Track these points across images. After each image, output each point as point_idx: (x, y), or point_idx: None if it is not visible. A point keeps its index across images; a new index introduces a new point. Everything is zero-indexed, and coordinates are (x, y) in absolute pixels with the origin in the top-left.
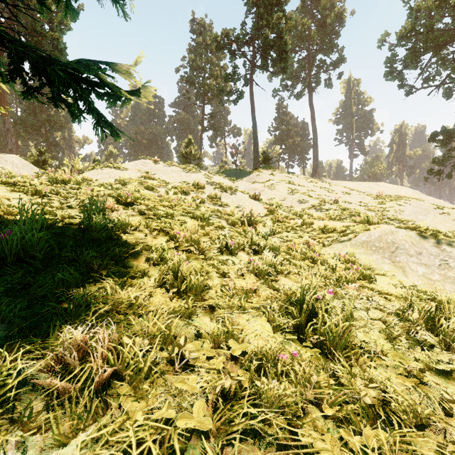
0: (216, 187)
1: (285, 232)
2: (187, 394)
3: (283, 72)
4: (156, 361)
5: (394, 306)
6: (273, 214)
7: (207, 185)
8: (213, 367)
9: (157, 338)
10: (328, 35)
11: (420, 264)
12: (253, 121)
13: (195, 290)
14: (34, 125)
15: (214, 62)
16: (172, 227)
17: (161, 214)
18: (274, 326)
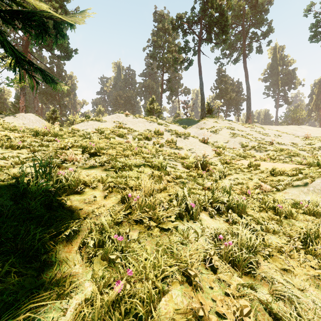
0: (172, 133)
1: (234, 173)
2: None
3: (224, 43)
4: None
5: None
6: (220, 155)
7: (165, 132)
8: None
9: None
10: (259, 12)
11: None
12: (200, 82)
13: None
14: (51, 94)
15: (170, 41)
16: (127, 182)
17: (119, 166)
18: None
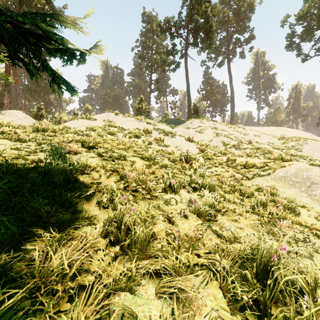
0: (160, 132)
1: (214, 167)
2: None
3: (209, 47)
4: None
5: None
6: (203, 152)
7: (154, 131)
8: None
9: None
10: (242, 19)
11: None
12: (187, 84)
13: (139, 246)
14: (36, 90)
15: (158, 43)
16: (123, 167)
17: (116, 156)
18: (230, 301)
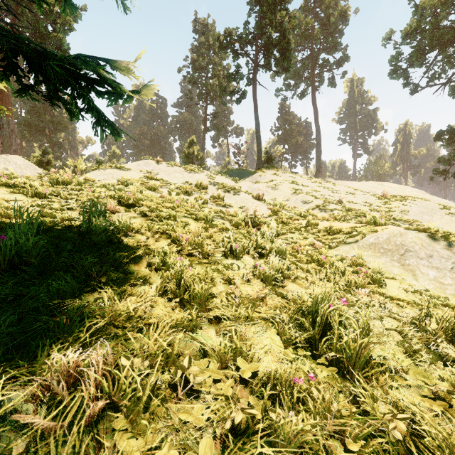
0: (219, 187)
1: (289, 233)
2: (191, 427)
3: (286, 72)
4: (157, 386)
5: (409, 314)
6: (277, 215)
7: (210, 186)
8: (220, 392)
9: (158, 358)
10: (332, 33)
11: (431, 267)
12: (256, 121)
13: (199, 299)
14: (38, 126)
15: (216, 62)
16: (174, 229)
17: (164, 216)
18: (285, 340)
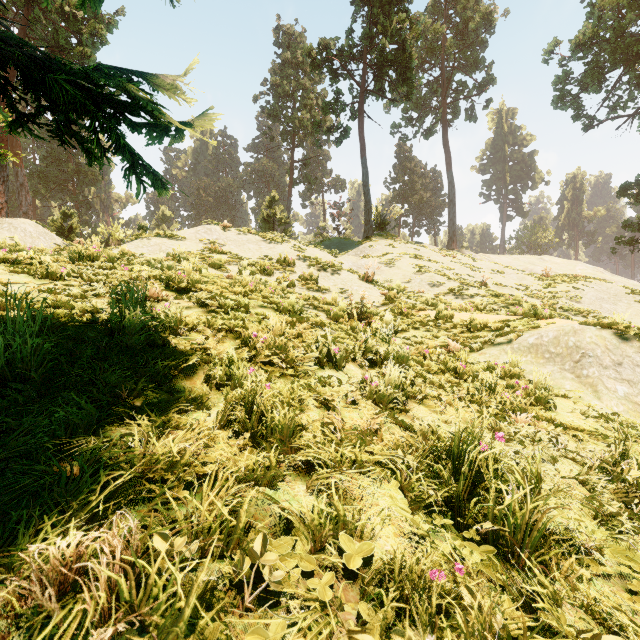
0: (311, 264)
1: (412, 329)
2: None
3: (406, 100)
4: (211, 586)
5: (594, 453)
6: (393, 303)
7: (299, 262)
8: (313, 596)
9: (214, 536)
10: (471, 45)
11: (620, 380)
12: (363, 170)
13: (281, 434)
14: (58, 178)
15: (308, 87)
16: (246, 325)
17: (231, 305)
18: (412, 500)
